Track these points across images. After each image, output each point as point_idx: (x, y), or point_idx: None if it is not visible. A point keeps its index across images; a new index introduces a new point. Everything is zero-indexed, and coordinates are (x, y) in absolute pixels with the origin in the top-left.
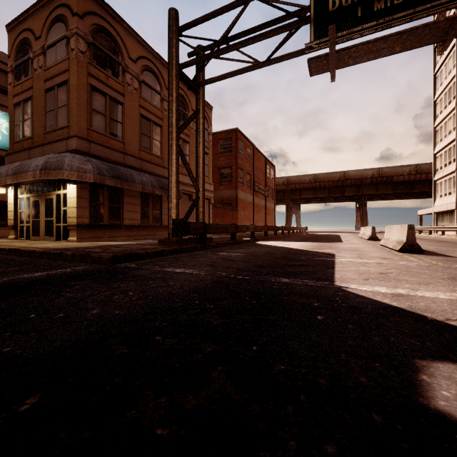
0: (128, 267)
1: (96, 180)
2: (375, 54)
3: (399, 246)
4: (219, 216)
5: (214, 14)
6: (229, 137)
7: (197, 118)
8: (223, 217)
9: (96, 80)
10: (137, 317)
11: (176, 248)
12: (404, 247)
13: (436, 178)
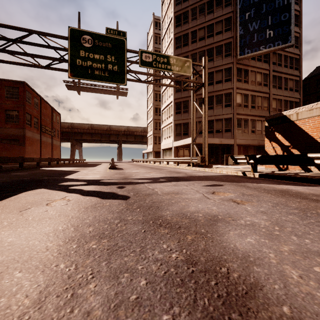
0: None
1: None
2: (95, 92)
3: (109, 167)
4: (6, 149)
5: (6, 26)
6: (16, 86)
7: None
8: (10, 151)
9: None
10: None
11: None
12: (110, 167)
13: (148, 136)
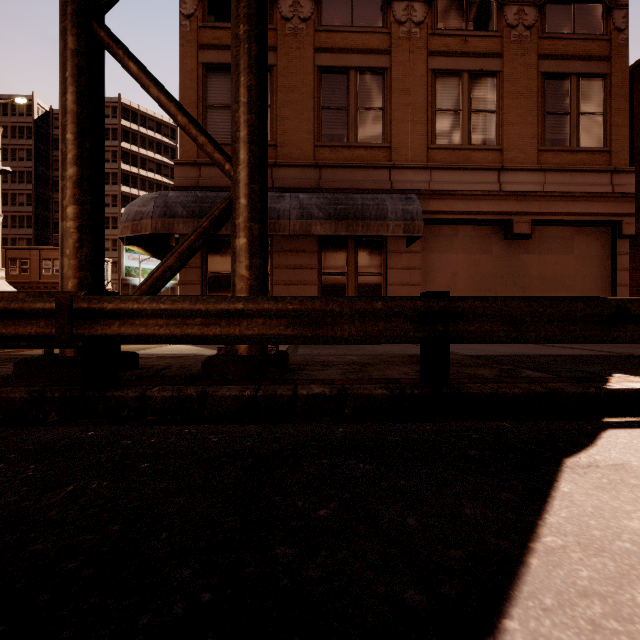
0: None
1: (157, 228)
2: None
3: None
4: None
5: None
6: None
7: None
8: None
9: (214, 51)
10: None
11: None
12: None
13: None
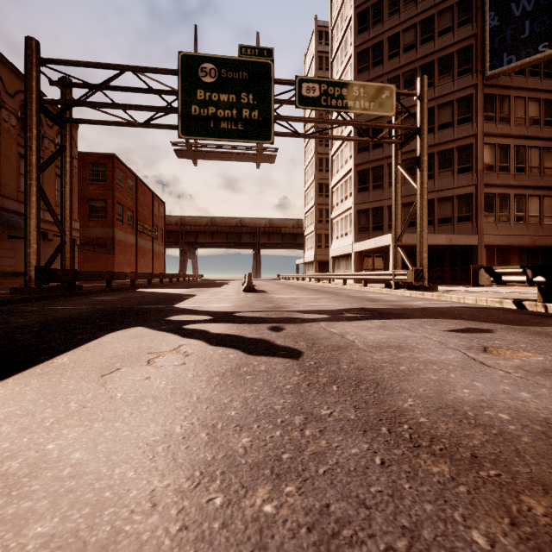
0: (3, 309)
1: None
2: (220, 158)
3: (244, 288)
4: (88, 260)
5: (87, 65)
6: (103, 162)
7: (63, 155)
8: (95, 262)
9: None
10: (54, 319)
11: (42, 295)
12: (246, 288)
13: (305, 234)
